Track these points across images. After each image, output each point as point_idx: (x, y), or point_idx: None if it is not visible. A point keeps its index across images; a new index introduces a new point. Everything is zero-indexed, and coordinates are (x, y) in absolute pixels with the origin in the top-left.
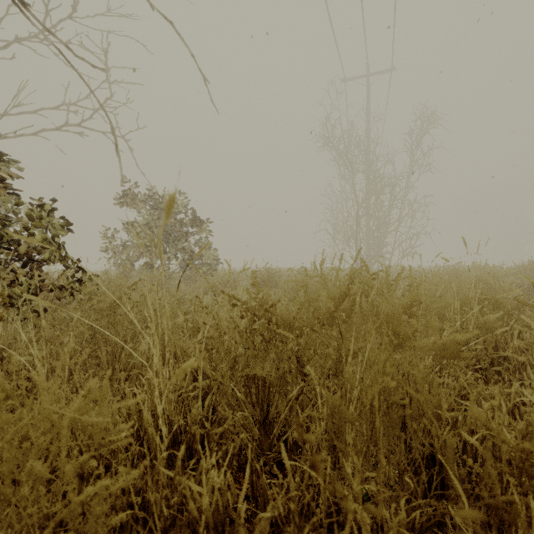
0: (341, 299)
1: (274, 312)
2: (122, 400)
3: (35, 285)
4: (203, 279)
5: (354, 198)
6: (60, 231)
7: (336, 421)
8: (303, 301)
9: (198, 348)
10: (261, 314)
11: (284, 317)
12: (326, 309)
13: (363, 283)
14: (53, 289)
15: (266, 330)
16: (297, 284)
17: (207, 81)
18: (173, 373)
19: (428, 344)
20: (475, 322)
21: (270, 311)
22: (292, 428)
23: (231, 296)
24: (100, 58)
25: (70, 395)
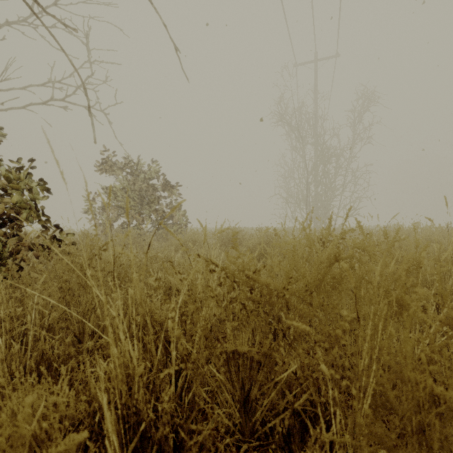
0: (330, 264)
1: (259, 279)
2: (92, 364)
3: (13, 244)
4: (173, 238)
5: (304, 167)
6: (38, 192)
7: (369, 448)
8: (290, 266)
9: (171, 326)
10: (242, 281)
11: (269, 285)
12: (315, 275)
13: (357, 245)
14: (31, 248)
15: (248, 299)
16: (260, 243)
17: (178, 50)
18: (141, 350)
19: (440, 318)
20: (452, 283)
21: (254, 279)
22: (281, 416)
23: (208, 261)
24: (82, 41)
25: (8, 391)
